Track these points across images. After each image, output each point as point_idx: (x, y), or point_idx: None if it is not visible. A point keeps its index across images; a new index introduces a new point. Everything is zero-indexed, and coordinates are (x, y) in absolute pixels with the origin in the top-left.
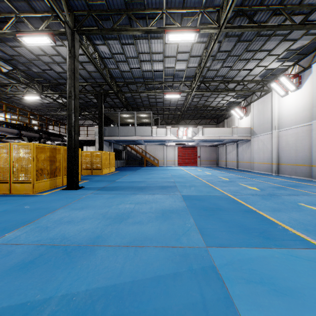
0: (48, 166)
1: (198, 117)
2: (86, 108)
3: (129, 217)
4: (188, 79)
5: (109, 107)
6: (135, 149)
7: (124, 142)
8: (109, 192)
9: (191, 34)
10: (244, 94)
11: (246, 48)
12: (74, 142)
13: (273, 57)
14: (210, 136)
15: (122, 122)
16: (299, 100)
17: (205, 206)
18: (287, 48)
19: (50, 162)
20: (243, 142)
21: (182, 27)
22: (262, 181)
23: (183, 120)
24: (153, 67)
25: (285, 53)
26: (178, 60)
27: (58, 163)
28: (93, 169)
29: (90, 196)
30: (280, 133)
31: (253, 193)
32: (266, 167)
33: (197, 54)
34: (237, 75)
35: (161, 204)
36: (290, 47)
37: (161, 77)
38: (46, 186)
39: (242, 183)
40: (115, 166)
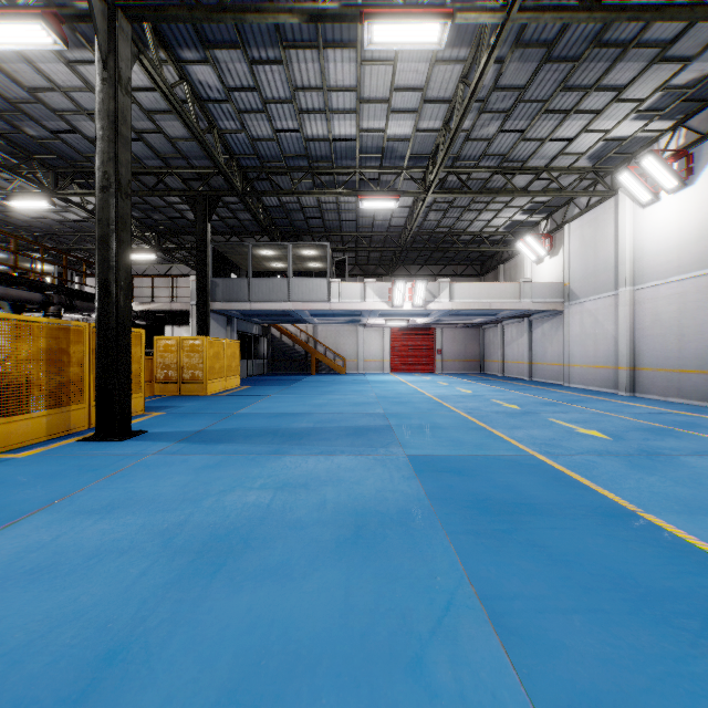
0: (42, 377)
1: (438, 260)
2: (172, 235)
3: (250, 543)
4: (417, 162)
5: (227, 232)
6: (291, 334)
7: (262, 316)
8: (209, 447)
9: (433, 26)
10: (549, 202)
11: (563, 79)
12: (117, 312)
13: (626, 105)
14: (467, 302)
15: (259, 268)
16: (688, 213)
17: (482, 496)
18: (663, 82)
19: (48, 366)
20: (545, 318)
21: (409, 7)
22: (604, 413)
23: (404, 266)
24: (331, 128)
25: (656, 95)
26: (394, 110)
27: (74, 369)
28: (183, 381)
29: (152, 461)
30: (639, 293)
31: (599, 449)
32: (602, 375)
33: (441, 95)
34: (535, 153)
35: (353, 488)
36: (671, 80)
37: (352, 157)
38: (35, 433)
39: (557, 419)
40: (243, 374)
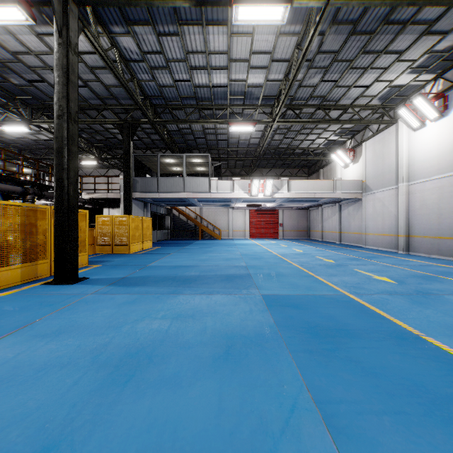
0: (18, 242)
1: (280, 166)
2: (108, 150)
3: (152, 359)
4: (267, 101)
5: (144, 148)
6: (185, 214)
7: (167, 202)
8: (129, 289)
9: (278, 8)
10: (352, 128)
11: (363, 46)
12: (68, 199)
13: (404, 64)
14: (300, 193)
15: (165, 171)
16: (444, 134)
17: (313, 324)
18: (428, 48)
19: (22, 235)
20: (350, 203)
21: None
22: (390, 265)
23: (258, 169)
24: (211, 79)
25: (424, 57)
26: (252, 67)
27: (40, 236)
28: (115, 244)
29: (90, 299)
30: (412, 187)
31: (389, 290)
32: (387, 240)
33: (283, 57)
34: (344, 95)
35: (225, 318)
36: (434, 47)
37: (225, 98)
38: (13, 279)
39: (359, 269)
40: (154, 239)
